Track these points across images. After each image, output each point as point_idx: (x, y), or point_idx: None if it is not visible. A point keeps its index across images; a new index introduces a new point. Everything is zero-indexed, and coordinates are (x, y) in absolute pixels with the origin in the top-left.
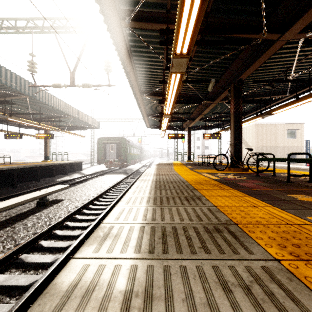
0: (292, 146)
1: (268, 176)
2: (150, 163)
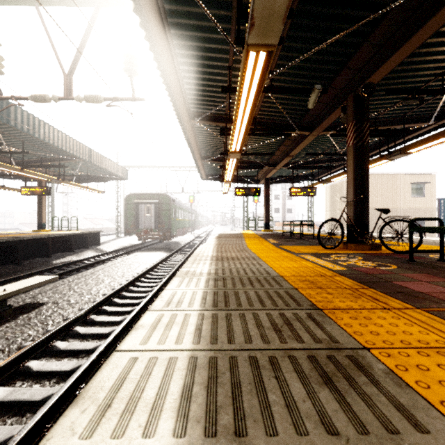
0: (419, 208)
1: (430, 261)
2: (207, 232)
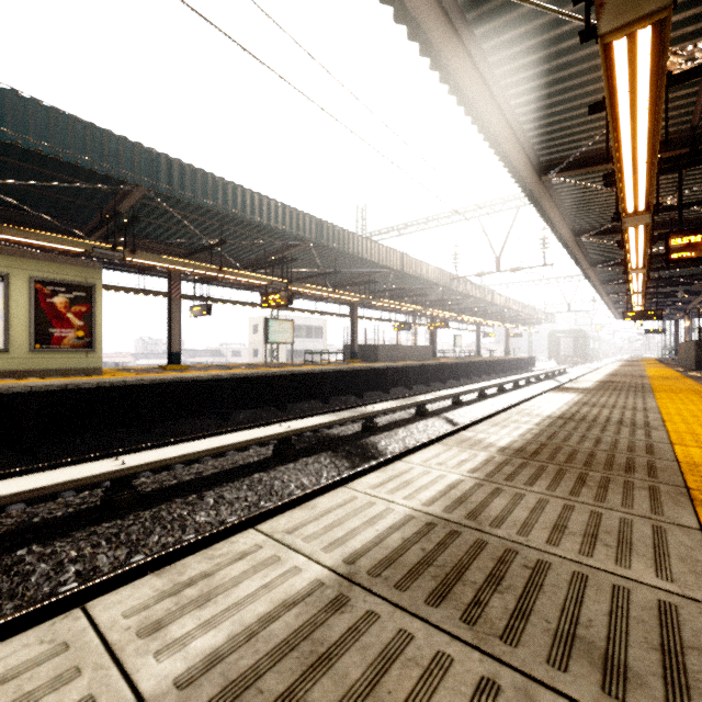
0: None
1: None
2: None
